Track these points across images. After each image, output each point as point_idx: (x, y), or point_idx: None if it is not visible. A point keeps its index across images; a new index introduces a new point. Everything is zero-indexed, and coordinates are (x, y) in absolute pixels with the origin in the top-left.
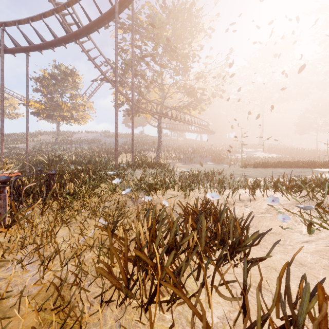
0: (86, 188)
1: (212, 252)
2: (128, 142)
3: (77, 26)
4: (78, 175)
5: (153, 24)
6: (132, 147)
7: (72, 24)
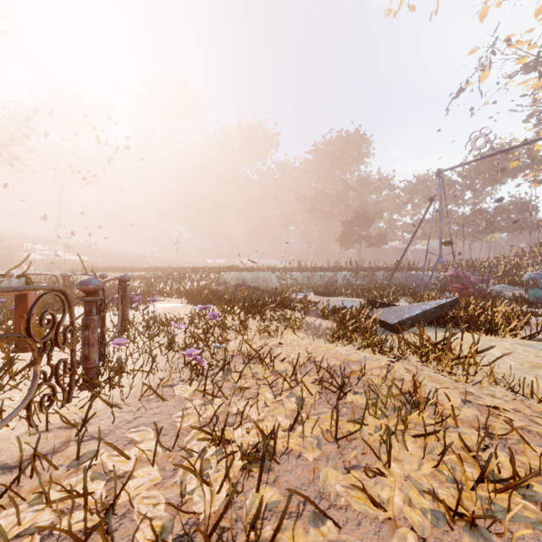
0: None
1: None
2: None
3: None
4: None
5: None
6: None
7: None
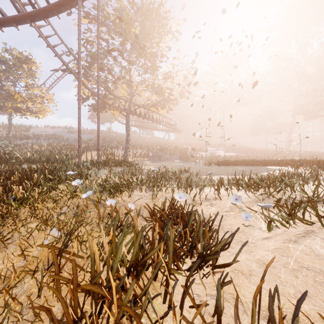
0: (39, 191)
1: (180, 261)
2: (94, 138)
3: (32, 7)
4: (30, 175)
5: (120, 18)
6: (97, 145)
7: (27, 5)
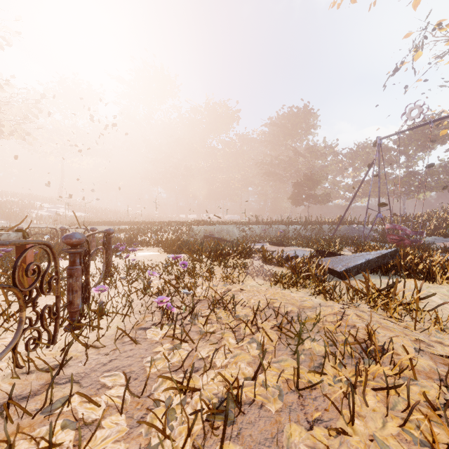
0: None
1: None
2: None
3: None
4: None
5: None
6: None
7: None
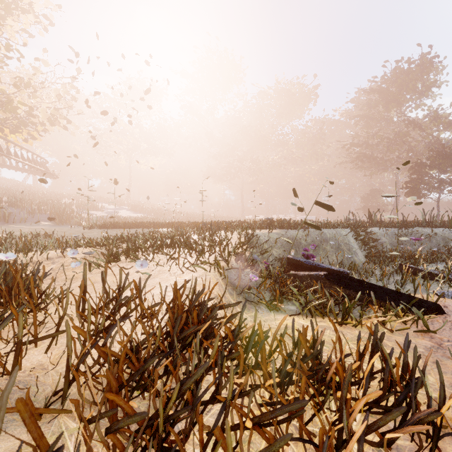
0: None
1: None
2: None
3: None
4: None
5: None
6: None
7: None
